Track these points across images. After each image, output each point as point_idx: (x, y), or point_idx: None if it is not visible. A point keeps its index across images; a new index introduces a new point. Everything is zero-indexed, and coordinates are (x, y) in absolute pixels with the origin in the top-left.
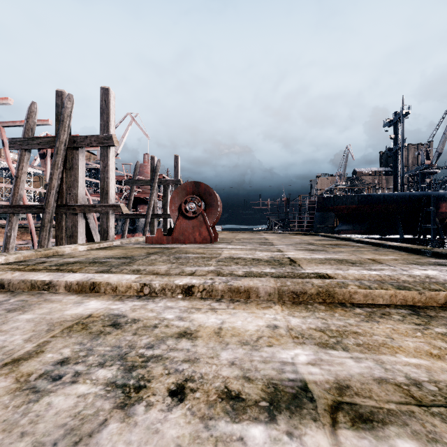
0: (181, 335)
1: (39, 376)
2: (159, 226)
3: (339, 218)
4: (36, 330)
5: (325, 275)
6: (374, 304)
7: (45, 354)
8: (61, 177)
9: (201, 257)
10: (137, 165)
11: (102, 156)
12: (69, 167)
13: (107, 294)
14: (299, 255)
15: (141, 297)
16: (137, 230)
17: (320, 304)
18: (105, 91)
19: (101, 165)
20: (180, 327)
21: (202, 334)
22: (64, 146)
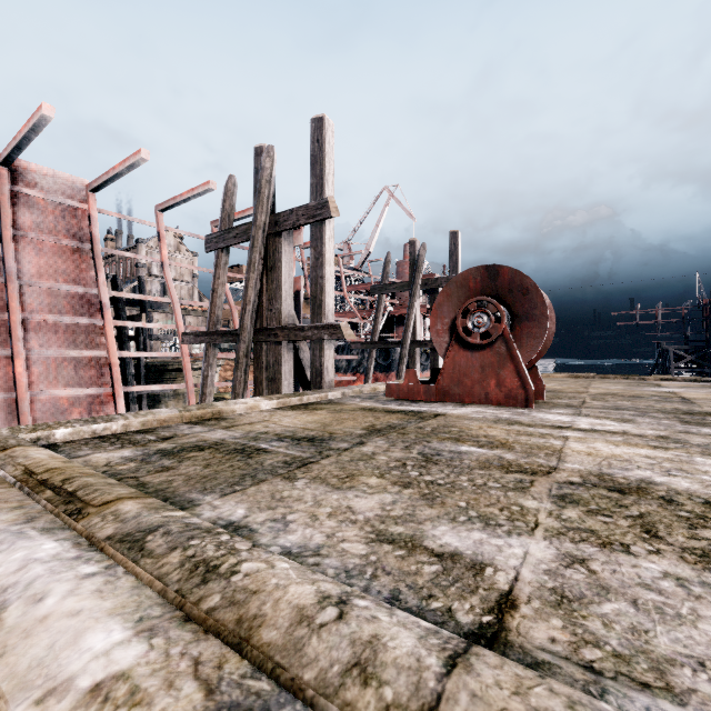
0: None
1: None
2: (428, 361)
3: None
4: None
5: None
6: None
7: None
8: (261, 285)
9: (498, 463)
10: (387, 259)
11: (313, 239)
12: (270, 266)
13: None
14: None
15: None
16: (394, 368)
17: None
18: (317, 123)
19: (312, 257)
20: None
21: None
22: (263, 233)
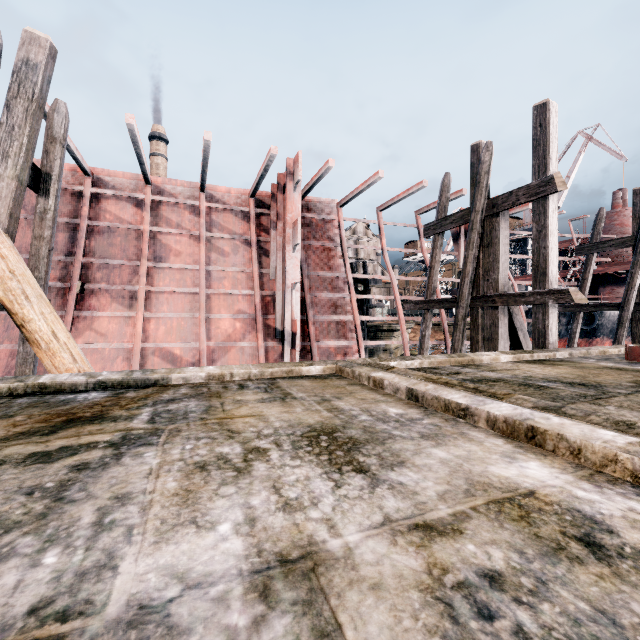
0: None
1: (457, 583)
2: None
3: None
4: (451, 482)
5: None
6: None
7: (464, 540)
8: (477, 259)
9: None
10: (599, 215)
11: (535, 214)
12: (486, 243)
13: (558, 456)
14: None
15: None
16: (599, 333)
17: None
18: (539, 109)
19: (533, 230)
20: None
21: None
22: (480, 216)
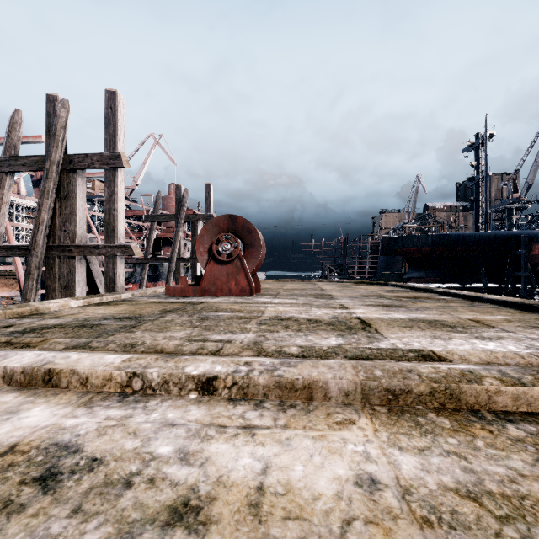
0: (174, 516)
1: None
2: (188, 273)
3: (408, 264)
4: None
5: (431, 354)
6: (534, 414)
7: None
8: (54, 209)
9: (236, 317)
10: (158, 196)
11: (107, 180)
12: (64, 195)
13: (71, 390)
14: (372, 314)
15: (126, 396)
16: (161, 278)
17: (438, 415)
18: (111, 95)
19: (106, 193)
20: (178, 484)
21: (222, 510)
22: (57, 167)
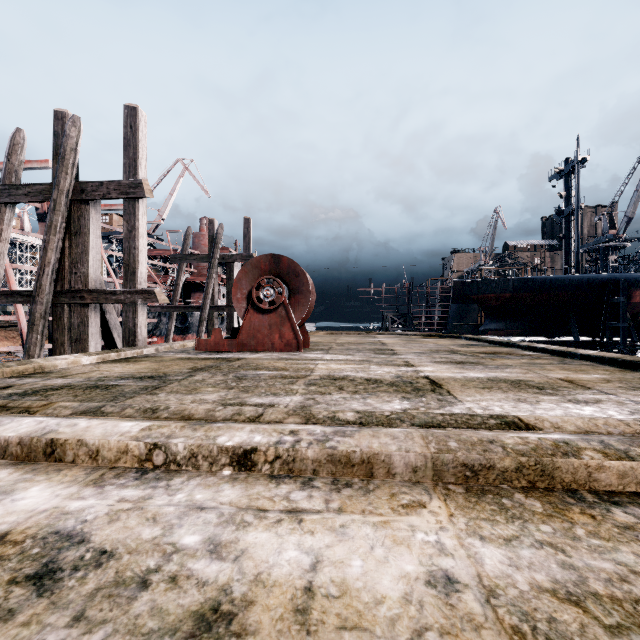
0: (201, 625)
1: None
2: (223, 324)
3: (485, 313)
4: None
5: (517, 421)
6: None
7: None
8: (62, 247)
9: (280, 376)
10: (188, 232)
11: (126, 213)
12: (74, 231)
13: (78, 465)
14: (444, 373)
15: (145, 473)
16: (191, 330)
17: (527, 496)
18: (130, 111)
19: (125, 229)
20: (207, 584)
21: (261, 617)
22: (66, 197)
